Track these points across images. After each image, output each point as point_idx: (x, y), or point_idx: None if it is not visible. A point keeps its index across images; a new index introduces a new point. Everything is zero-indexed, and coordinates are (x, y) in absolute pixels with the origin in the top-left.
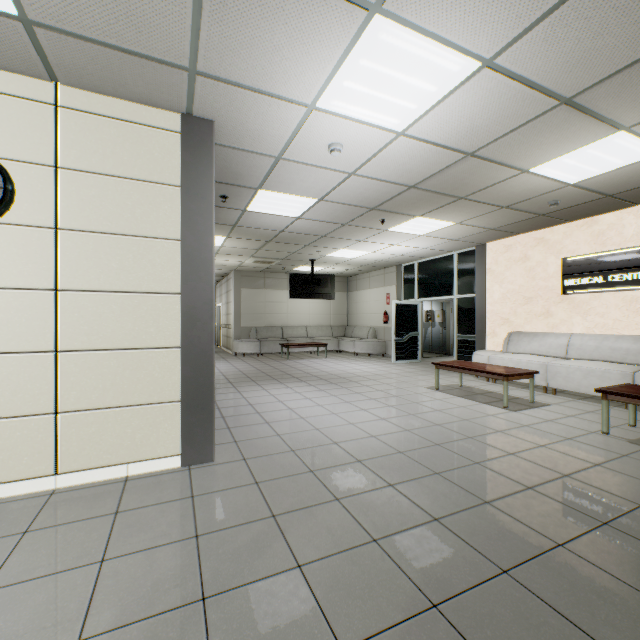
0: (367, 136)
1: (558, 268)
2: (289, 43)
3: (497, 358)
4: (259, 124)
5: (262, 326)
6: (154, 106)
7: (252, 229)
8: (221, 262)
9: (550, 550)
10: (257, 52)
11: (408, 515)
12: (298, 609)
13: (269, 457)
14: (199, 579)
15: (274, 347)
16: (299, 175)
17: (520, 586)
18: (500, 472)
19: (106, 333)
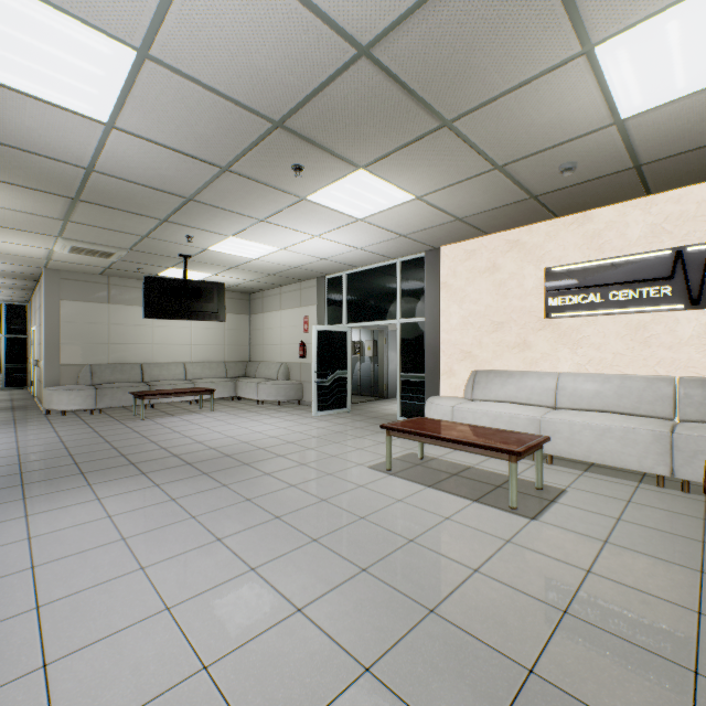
0: None
1: (539, 282)
2: None
3: (466, 410)
4: None
5: (104, 363)
6: None
7: (7, 150)
8: (2, 246)
9: None
10: None
11: None
12: None
13: None
14: None
15: (124, 397)
16: None
17: None
18: None
19: None
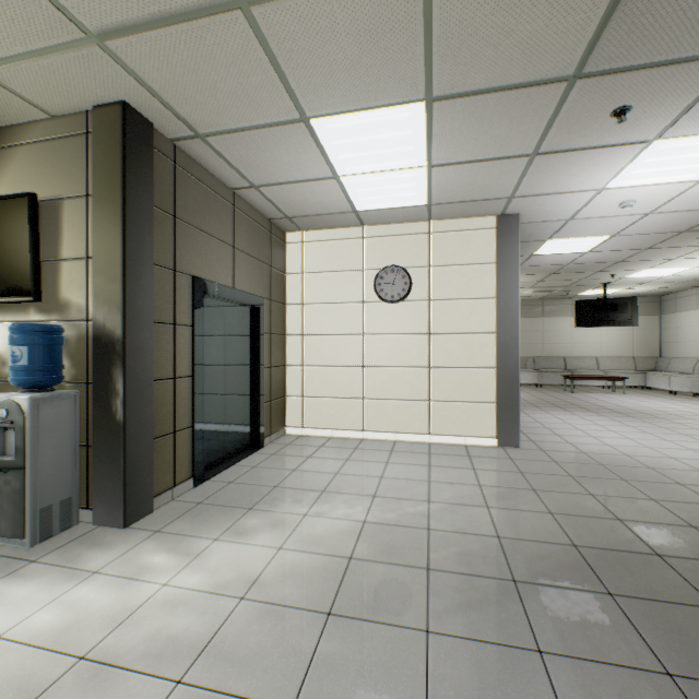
0: (661, 190)
1: None
2: (582, 170)
3: None
4: (554, 207)
5: (539, 356)
6: (480, 217)
7: (535, 267)
8: None
9: None
10: (558, 180)
11: (690, 498)
12: (591, 504)
13: (562, 452)
14: (528, 484)
15: (554, 378)
16: (588, 225)
17: None
18: None
19: (453, 358)
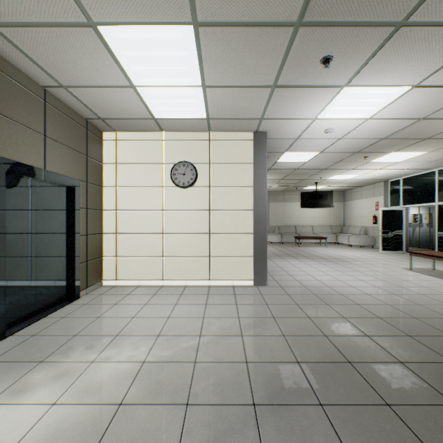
0: (347, 123)
1: None
2: (304, 103)
3: None
4: (288, 129)
5: (282, 225)
6: (243, 131)
7: (279, 170)
8: None
9: (442, 336)
10: (289, 108)
11: (364, 314)
12: (308, 325)
13: (292, 287)
14: (271, 313)
15: (290, 239)
16: (308, 143)
17: (414, 340)
18: (433, 310)
19: (225, 227)
